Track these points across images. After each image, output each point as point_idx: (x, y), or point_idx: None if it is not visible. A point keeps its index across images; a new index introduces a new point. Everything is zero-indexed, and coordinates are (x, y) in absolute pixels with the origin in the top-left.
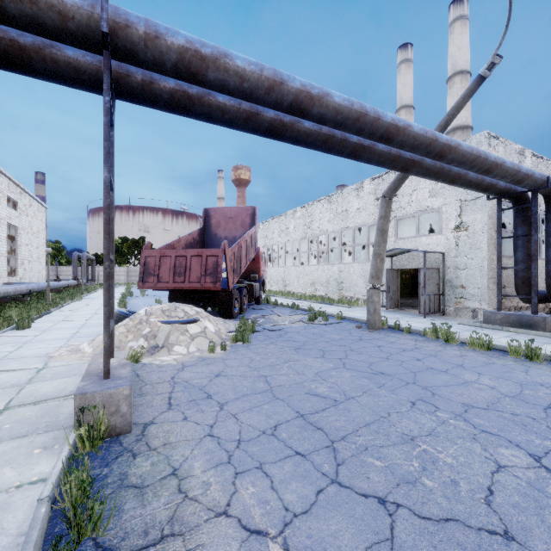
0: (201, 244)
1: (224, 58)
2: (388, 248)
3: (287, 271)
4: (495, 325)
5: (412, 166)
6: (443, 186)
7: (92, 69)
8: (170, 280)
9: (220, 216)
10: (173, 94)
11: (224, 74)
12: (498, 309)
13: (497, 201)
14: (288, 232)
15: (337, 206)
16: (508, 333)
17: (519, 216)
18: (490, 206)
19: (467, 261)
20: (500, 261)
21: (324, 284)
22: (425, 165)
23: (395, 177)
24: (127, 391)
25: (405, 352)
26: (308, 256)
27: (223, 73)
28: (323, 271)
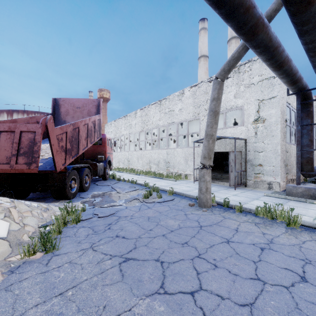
0: None
1: None
2: (203, 137)
3: (131, 154)
4: (297, 196)
5: (261, 29)
6: (245, 90)
7: None
8: None
9: (69, 105)
10: None
11: None
12: (298, 183)
13: (296, 96)
14: (131, 127)
15: (166, 107)
16: (315, 206)
17: (304, 111)
18: (281, 104)
19: (264, 145)
20: (299, 144)
21: (156, 163)
22: (270, 34)
23: (230, 57)
24: None
25: (267, 255)
26: (145, 144)
27: None
28: (155, 154)
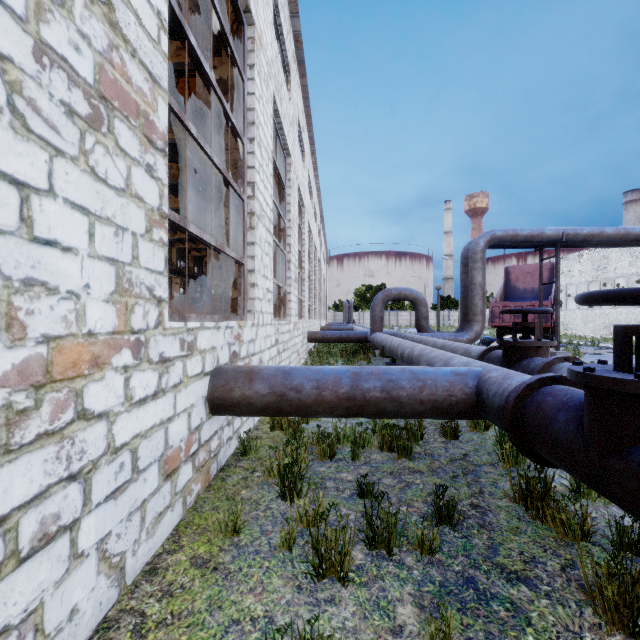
0: (503, 295)
1: (602, 233)
2: None
3: (570, 315)
4: None
5: None
6: None
7: (538, 243)
8: (511, 321)
9: (519, 272)
10: (567, 243)
11: (601, 238)
12: None
13: None
14: (571, 276)
15: None
16: None
17: None
18: None
19: None
20: None
21: None
22: None
23: None
24: (570, 354)
25: None
26: None
27: (600, 238)
28: (621, 314)
